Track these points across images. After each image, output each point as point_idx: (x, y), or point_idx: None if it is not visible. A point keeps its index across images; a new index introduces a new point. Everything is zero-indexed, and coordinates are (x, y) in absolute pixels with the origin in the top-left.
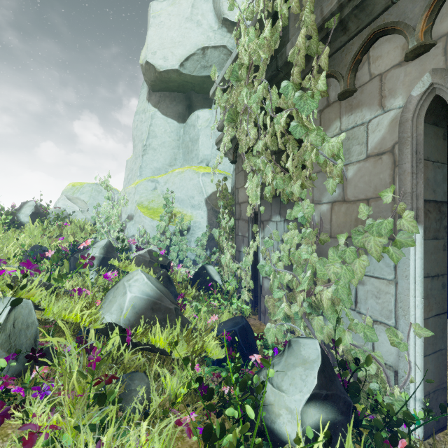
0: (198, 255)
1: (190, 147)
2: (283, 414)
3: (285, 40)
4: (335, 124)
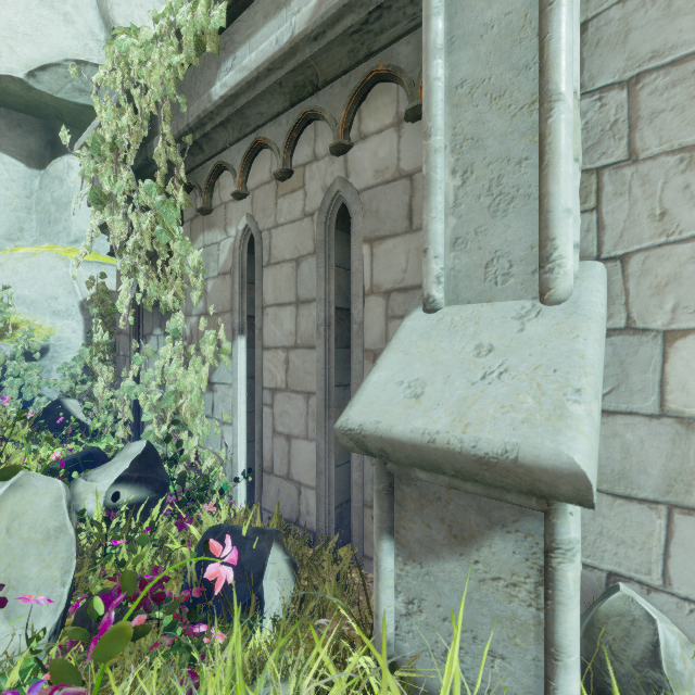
0: (65, 391)
1: (54, 213)
2: (90, 497)
3: (155, 131)
4: (201, 237)
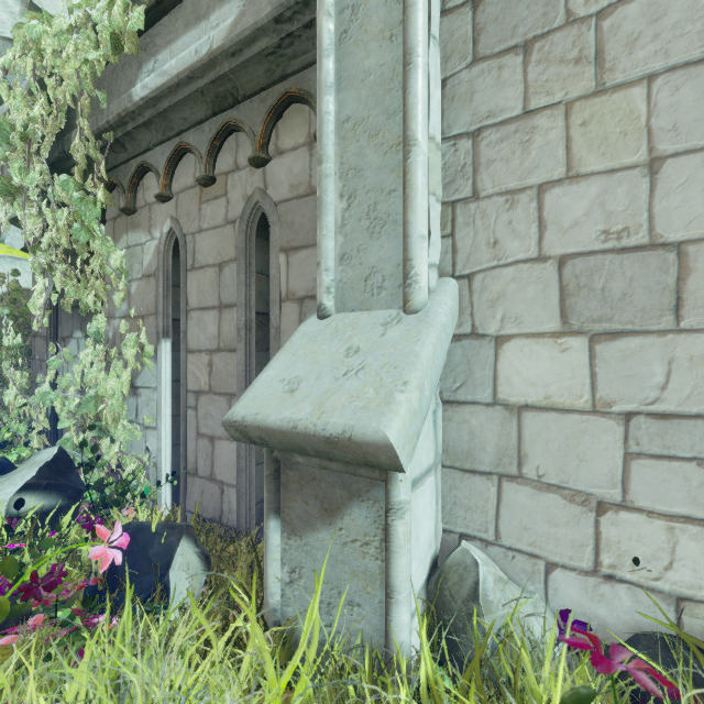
0: None
1: None
2: None
3: (73, 123)
4: (124, 237)
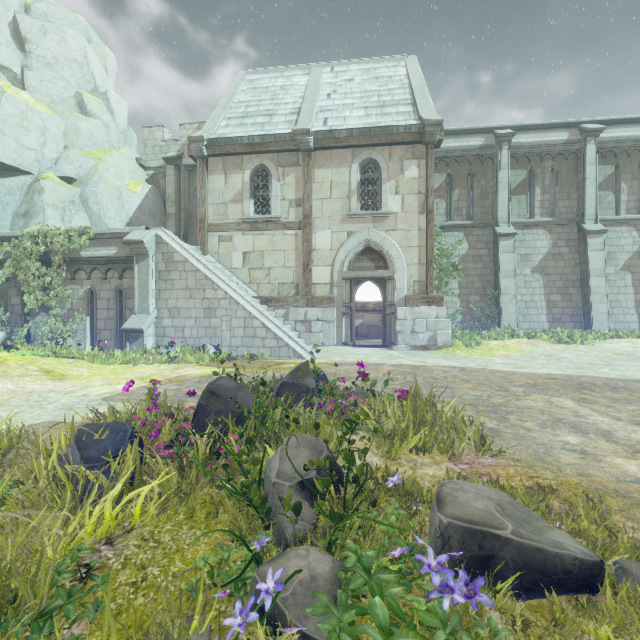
0: None
1: None
2: None
3: (50, 250)
4: (70, 286)
